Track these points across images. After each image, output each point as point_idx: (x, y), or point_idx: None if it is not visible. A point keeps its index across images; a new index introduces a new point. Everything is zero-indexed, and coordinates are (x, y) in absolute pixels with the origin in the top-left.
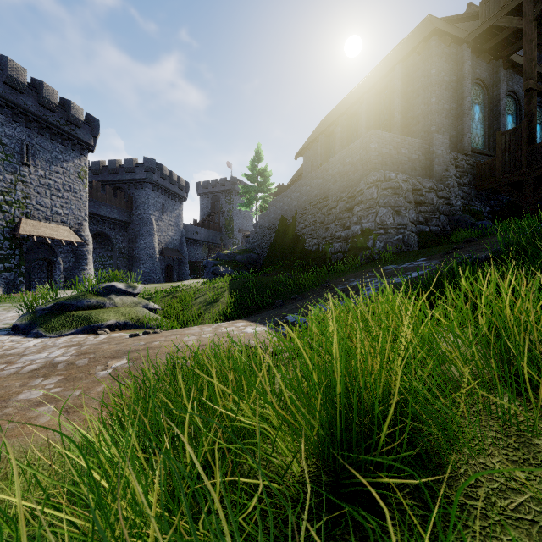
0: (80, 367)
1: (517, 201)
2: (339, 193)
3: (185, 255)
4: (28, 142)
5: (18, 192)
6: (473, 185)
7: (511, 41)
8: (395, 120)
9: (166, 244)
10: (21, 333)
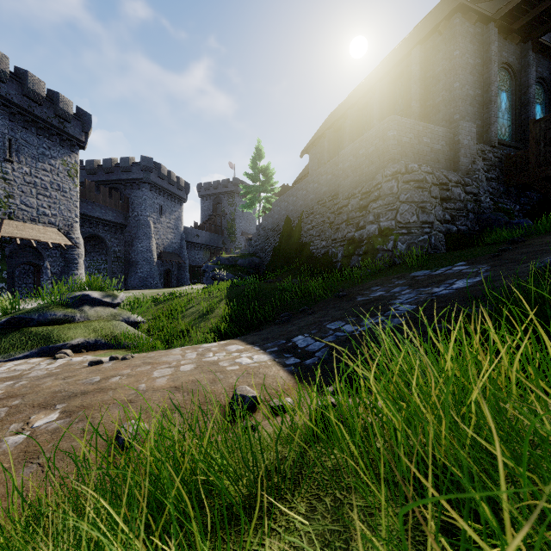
0: None
1: None
2: (351, 189)
3: (184, 259)
4: (11, 136)
5: None
6: (502, 180)
7: (543, 20)
8: (412, 109)
9: (164, 247)
10: None
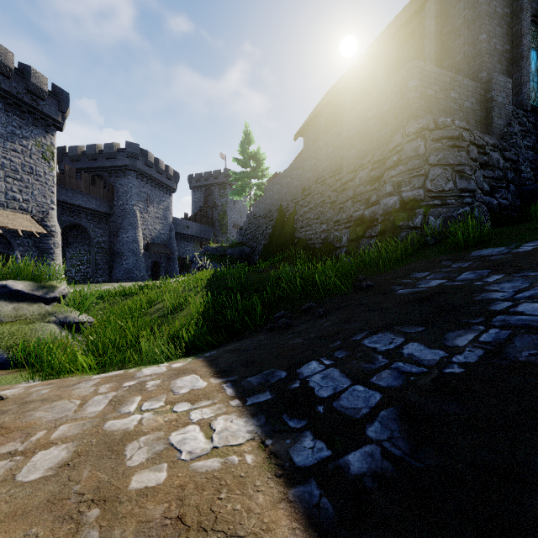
0: None
1: None
2: (357, 160)
3: (173, 251)
4: None
5: None
6: (537, 149)
7: None
8: None
9: (152, 238)
10: None
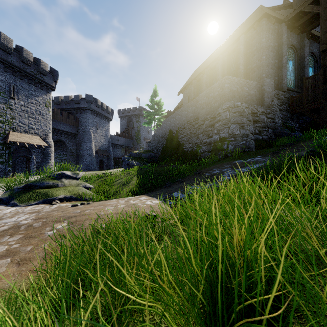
0: (35, 228)
1: (316, 120)
2: (205, 115)
3: (111, 154)
4: (14, 84)
5: (7, 115)
6: (289, 110)
7: (312, 21)
8: (239, 70)
9: (99, 147)
10: (4, 203)
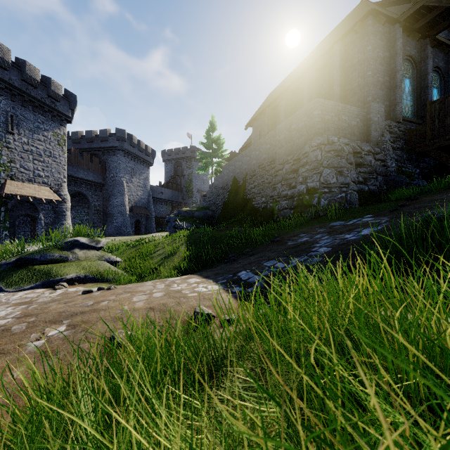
0: (14, 335)
1: (446, 163)
2: (285, 156)
3: (151, 212)
4: (12, 113)
5: (3, 157)
6: (405, 149)
7: (438, 22)
8: (334, 92)
9: (135, 202)
10: None
